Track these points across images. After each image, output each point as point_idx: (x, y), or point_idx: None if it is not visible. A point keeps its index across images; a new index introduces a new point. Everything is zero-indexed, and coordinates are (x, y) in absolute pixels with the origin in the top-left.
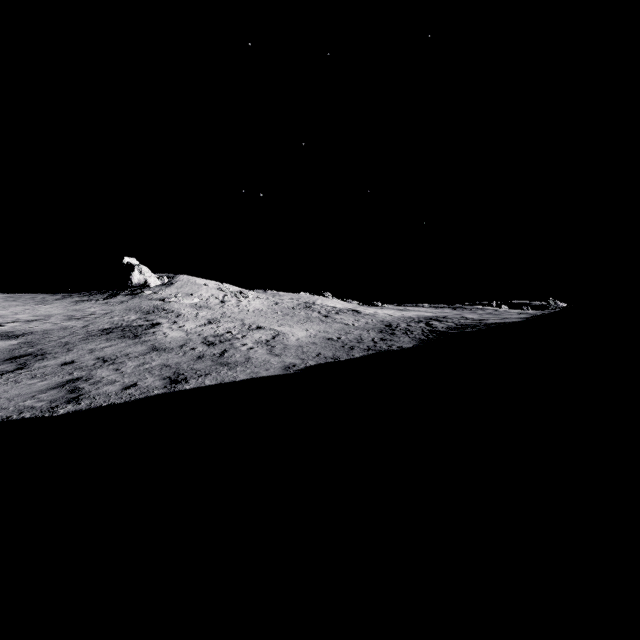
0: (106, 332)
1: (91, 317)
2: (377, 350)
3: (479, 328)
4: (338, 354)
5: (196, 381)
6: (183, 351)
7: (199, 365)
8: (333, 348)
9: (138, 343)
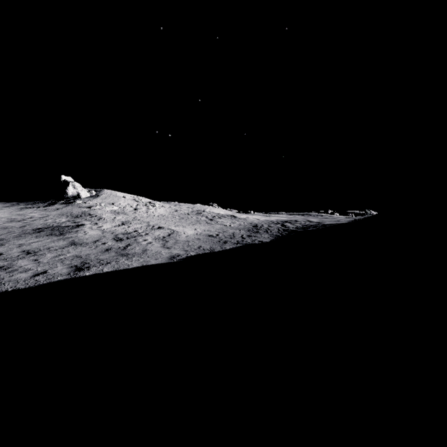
0: (38, 231)
1: (29, 220)
2: (243, 243)
3: (318, 227)
4: (214, 247)
5: (96, 269)
6: (95, 245)
7: (104, 256)
8: (211, 242)
9: (61, 239)
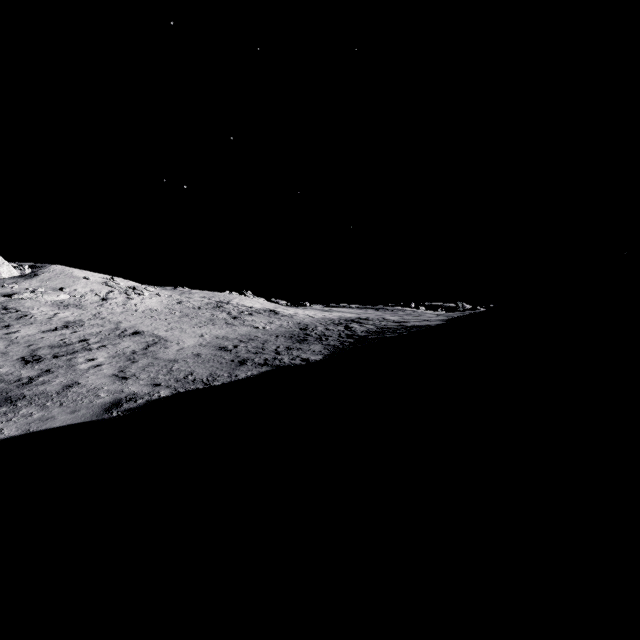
0: None
1: None
2: (274, 366)
3: (400, 333)
4: (217, 374)
5: None
6: None
7: None
8: (217, 363)
9: None
